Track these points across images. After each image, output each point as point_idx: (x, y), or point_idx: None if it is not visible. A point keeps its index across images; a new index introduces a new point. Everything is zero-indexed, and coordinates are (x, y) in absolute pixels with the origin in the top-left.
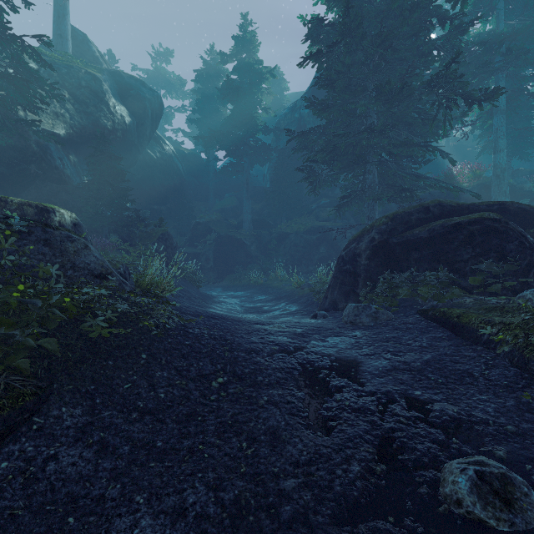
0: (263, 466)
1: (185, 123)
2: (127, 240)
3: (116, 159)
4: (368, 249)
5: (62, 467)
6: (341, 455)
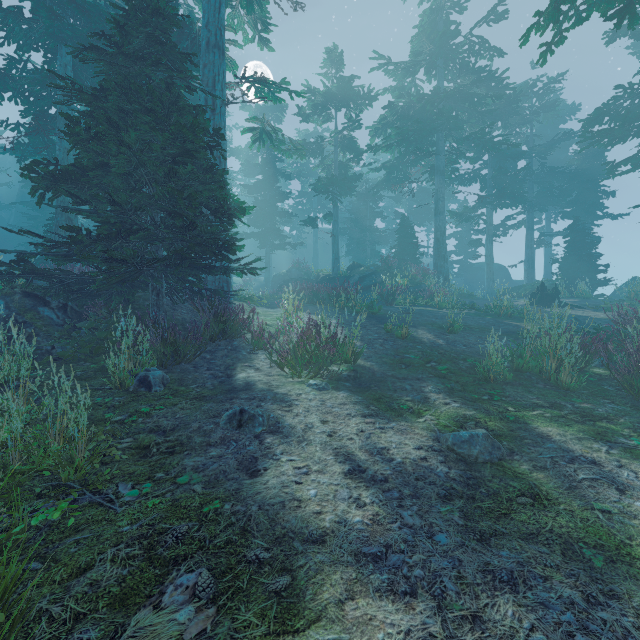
0: None
1: None
2: None
3: None
4: None
5: None
6: None
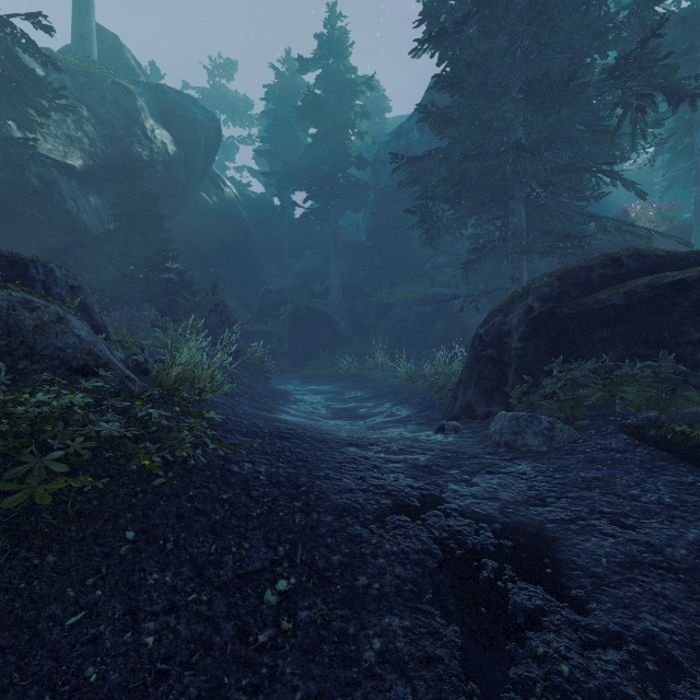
0: None
1: (253, 158)
2: (167, 314)
3: (151, 200)
4: (522, 325)
5: None
6: None
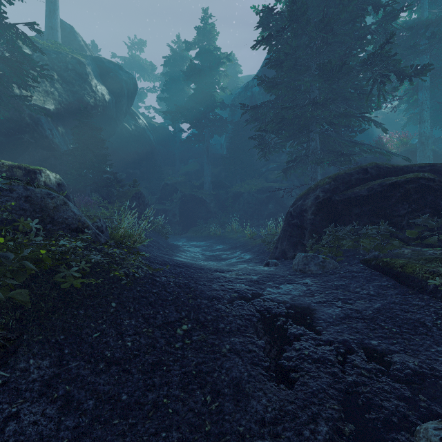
0: (228, 425)
1: (156, 101)
2: (106, 198)
3: (97, 130)
4: (313, 206)
5: (22, 427)
6: (307, 412)
